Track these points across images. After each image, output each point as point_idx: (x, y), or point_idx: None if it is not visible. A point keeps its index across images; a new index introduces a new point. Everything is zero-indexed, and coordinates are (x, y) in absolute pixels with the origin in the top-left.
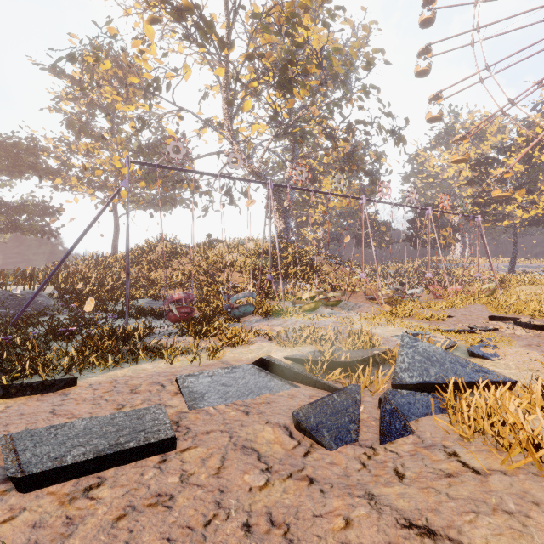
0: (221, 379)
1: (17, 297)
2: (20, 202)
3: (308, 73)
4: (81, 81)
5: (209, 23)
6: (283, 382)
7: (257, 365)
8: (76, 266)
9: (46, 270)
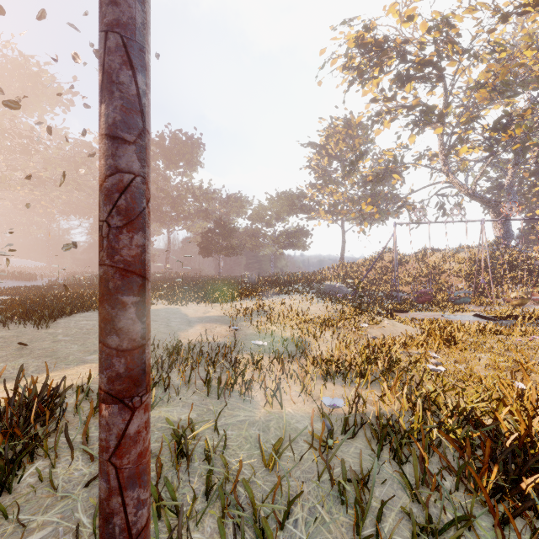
0: (459, 317)
1: (336, 287)
2: (294, 231)
3: (523, 116)
4: (324, 145)
5: (431, 107)
6: (485, 320)
7: (474, 316)
8: (337, 270)
9: (321, 273)
